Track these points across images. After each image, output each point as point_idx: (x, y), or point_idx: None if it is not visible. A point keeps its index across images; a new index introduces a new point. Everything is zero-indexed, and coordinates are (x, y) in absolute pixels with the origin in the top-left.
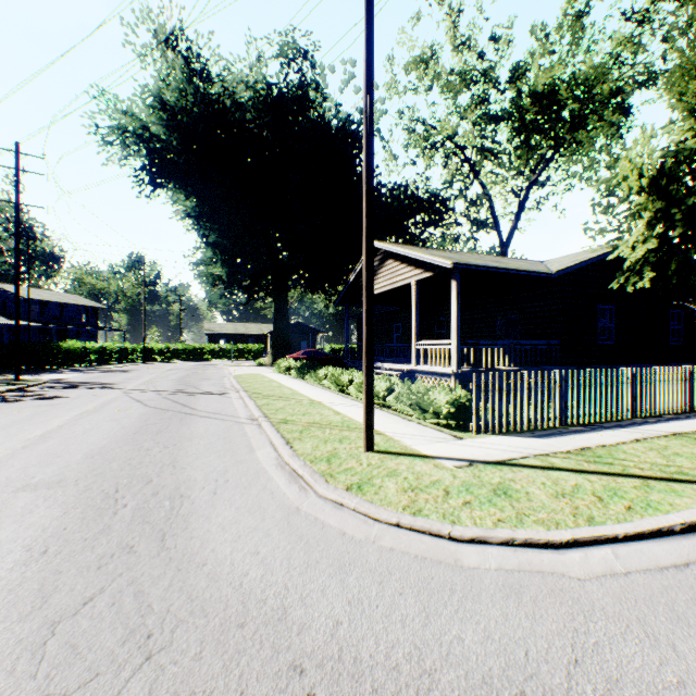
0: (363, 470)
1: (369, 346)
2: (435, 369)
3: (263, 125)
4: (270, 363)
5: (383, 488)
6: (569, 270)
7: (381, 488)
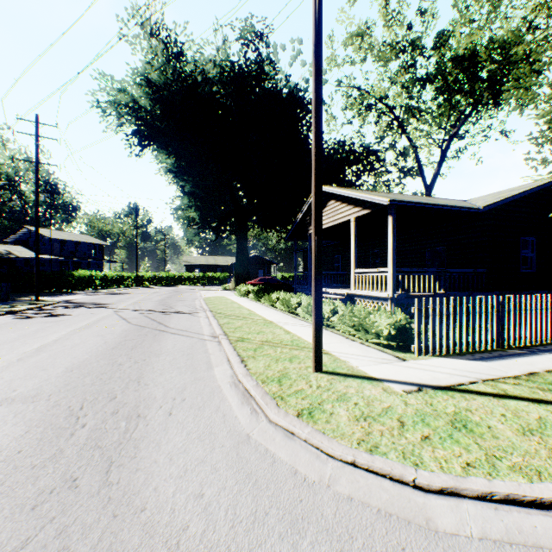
0: (313, 393)
1: (317, 272)
2: (372, 293)
3: (227, 95)
4: (233, 288)
5: (334, 416)
6: (495, 205)
7: (332, 416)
